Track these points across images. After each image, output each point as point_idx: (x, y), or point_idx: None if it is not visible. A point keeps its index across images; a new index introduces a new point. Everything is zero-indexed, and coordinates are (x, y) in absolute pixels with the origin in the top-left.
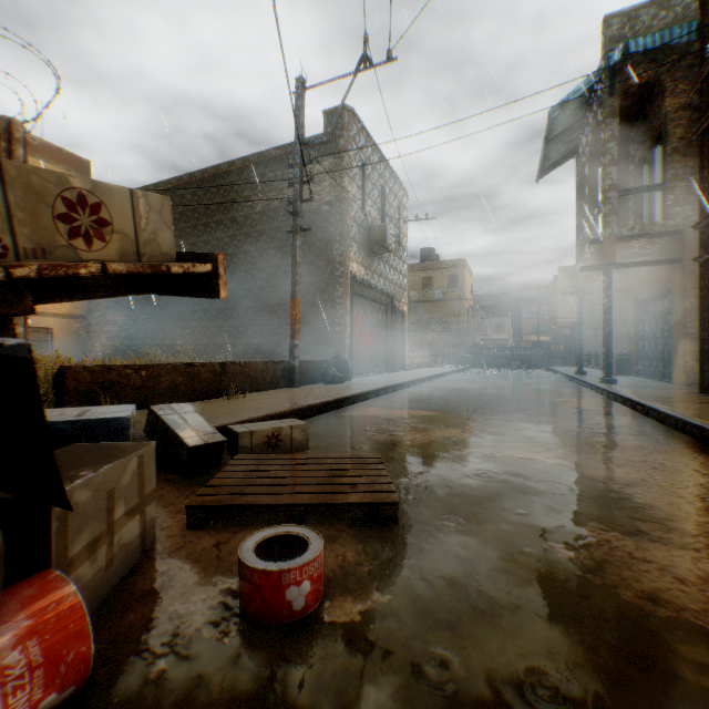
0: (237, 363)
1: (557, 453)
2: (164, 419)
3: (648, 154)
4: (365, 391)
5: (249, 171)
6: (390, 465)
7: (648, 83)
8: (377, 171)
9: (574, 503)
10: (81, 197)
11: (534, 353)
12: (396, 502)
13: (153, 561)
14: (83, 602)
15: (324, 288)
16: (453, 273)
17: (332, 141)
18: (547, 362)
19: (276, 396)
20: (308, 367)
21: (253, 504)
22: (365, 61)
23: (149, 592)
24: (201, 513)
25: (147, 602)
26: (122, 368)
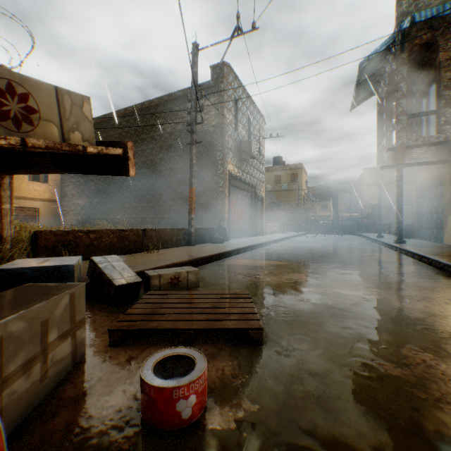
0: (154, 230)
1: (372, 291)
2: (100, 266)
3: (426, 91)
4: (237, 248)
5: (163, 106)
6: (255, 299)
7: (426, 43)
8: (245, 105)
9: (391, 329)
10: (10, 87)
11: (347, 224)
12: (261, 328)
13: (80, 372)
14: (0, 421)
15: (210, 181)
16: (294, 172)
17: (216, 85)
18: (356, 230)
19: (179, 251)
20: (200, 232)
21: (156, 328)
22: (237, 30)
23: (73, 398)
24: (119, 335)
25: (71, 407)
26: (76, 232)
